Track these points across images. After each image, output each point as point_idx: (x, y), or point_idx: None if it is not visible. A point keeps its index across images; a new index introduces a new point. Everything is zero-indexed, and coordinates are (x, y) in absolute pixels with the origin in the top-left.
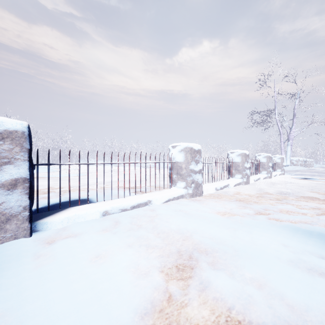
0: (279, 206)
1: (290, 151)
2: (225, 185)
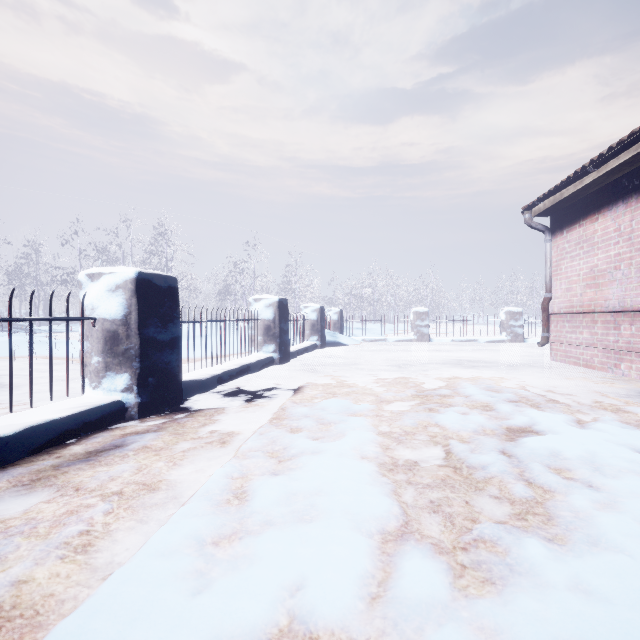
0: None
1: None
2: None
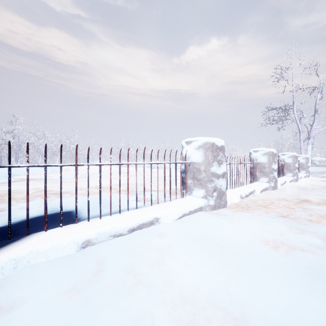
0: None
1: (311, 150)
2: (250, 191)
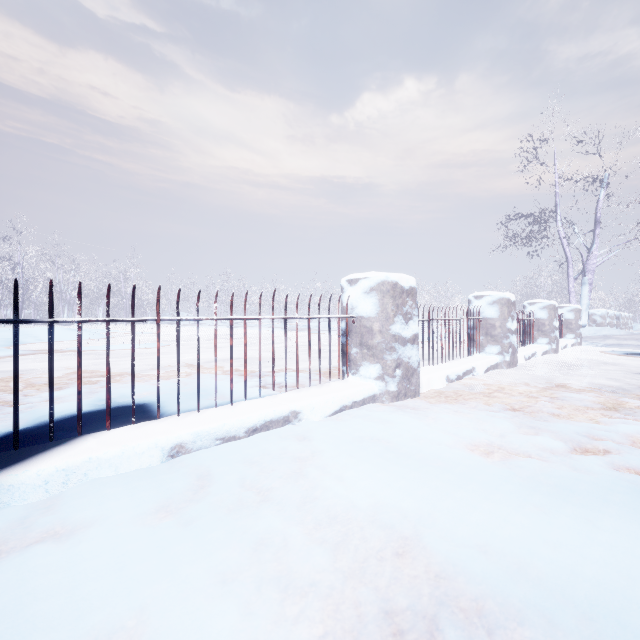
0: (620, 427)
1: (587, 295)
2: (466, 370)
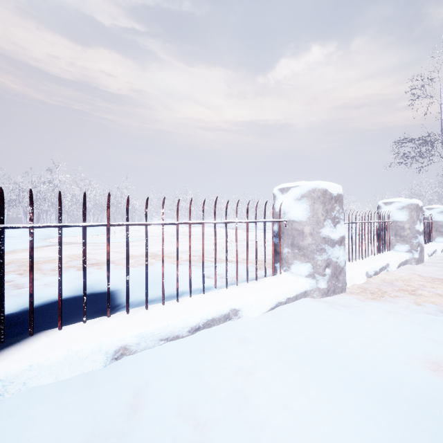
0: None
1: None
2: (382, 266)
